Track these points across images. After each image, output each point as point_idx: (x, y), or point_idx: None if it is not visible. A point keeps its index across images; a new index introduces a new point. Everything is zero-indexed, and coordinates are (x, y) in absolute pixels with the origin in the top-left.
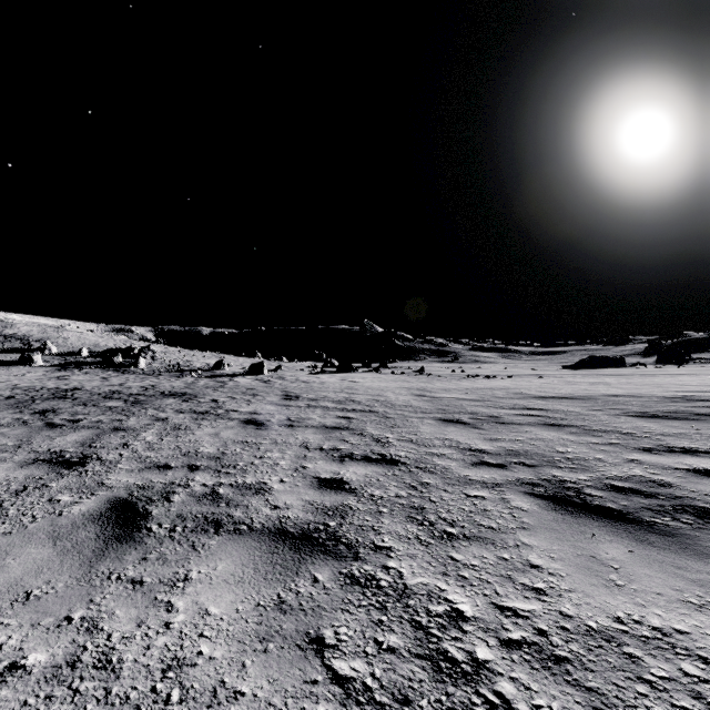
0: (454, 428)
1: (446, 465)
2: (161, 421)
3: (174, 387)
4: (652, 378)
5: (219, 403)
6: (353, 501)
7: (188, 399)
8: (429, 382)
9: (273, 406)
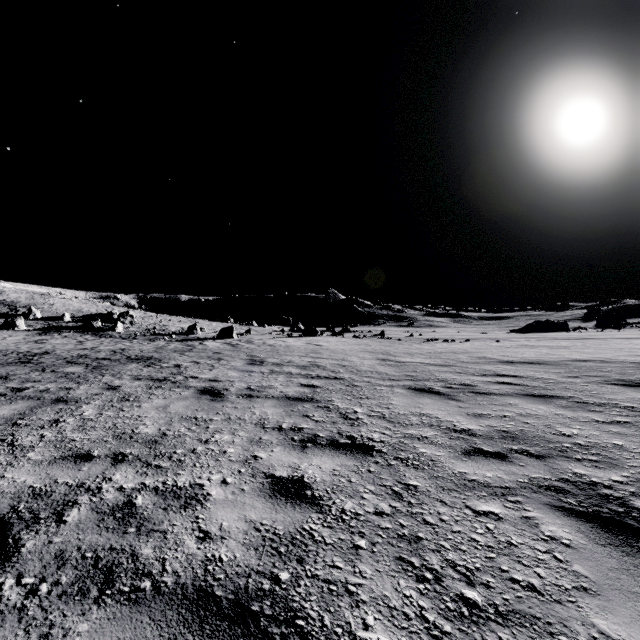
0: (428, 400)
1: (432, 454)
2: (112, 389)
3: (143, 351)
4: (607, 342)
5: (181, 368)
6: (316, 524)
7: (150, 364)
8: (391, 345)
9: (235, 372)
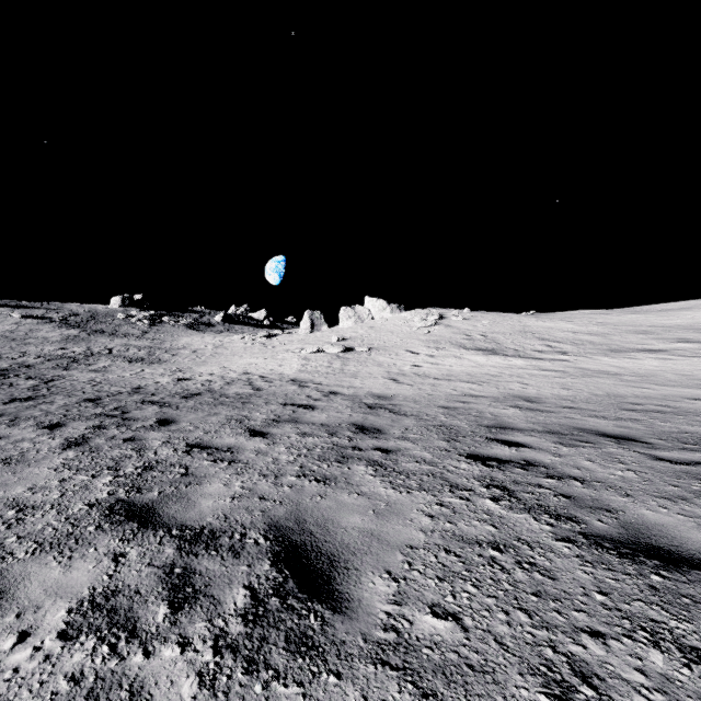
0: None
1: None
2: None
3: None
4: None
5: None
6: None
7: None
8: None
9: None
